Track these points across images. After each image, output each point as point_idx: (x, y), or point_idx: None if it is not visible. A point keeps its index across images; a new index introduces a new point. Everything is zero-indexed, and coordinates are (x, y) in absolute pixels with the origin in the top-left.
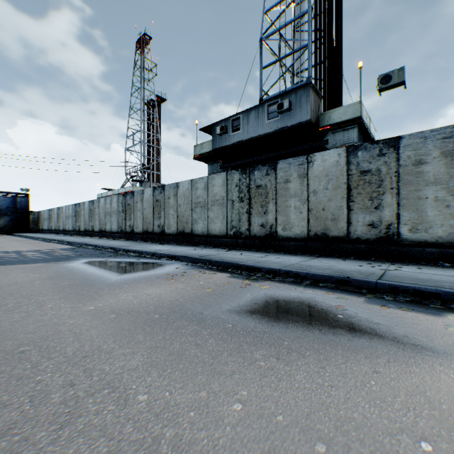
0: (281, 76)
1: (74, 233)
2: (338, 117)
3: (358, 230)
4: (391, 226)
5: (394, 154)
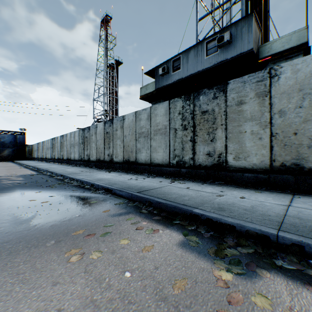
0: (215, 25)
1: (51, 160)
2: (280, 46)
3: None
4: None
5: None
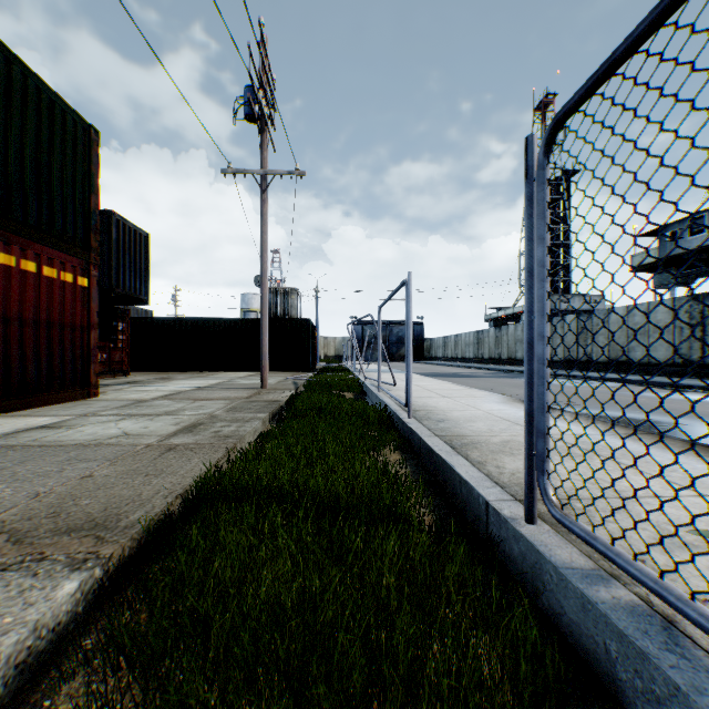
0: None
1: (476, 361)
2: None
3: None
4: None
5: None
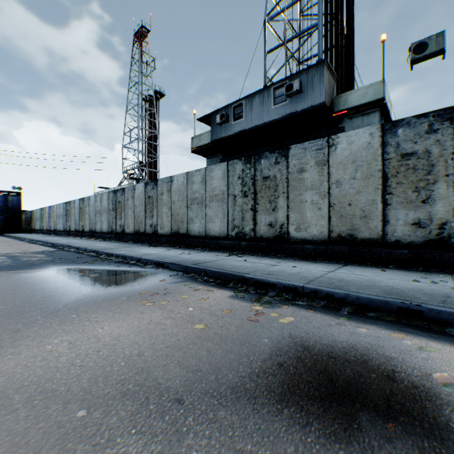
0: (287, 61)
1: (65, 233)
2: (356, 100)
3: (398, 230)
4: (447, 225)
5: (450, 130)
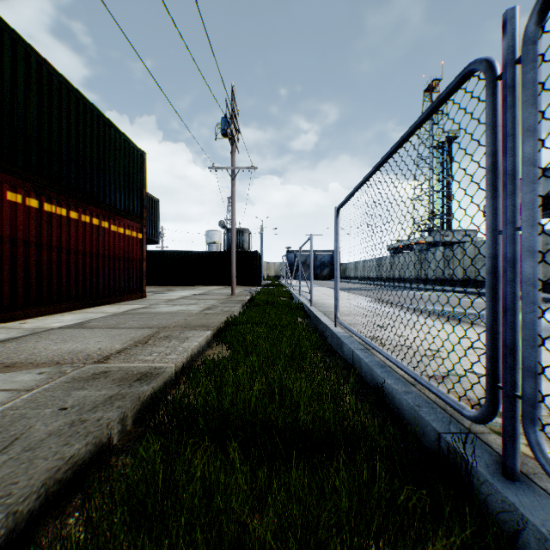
0: None
1: (377, 279)
2: None
3: None
4: None
5: None
